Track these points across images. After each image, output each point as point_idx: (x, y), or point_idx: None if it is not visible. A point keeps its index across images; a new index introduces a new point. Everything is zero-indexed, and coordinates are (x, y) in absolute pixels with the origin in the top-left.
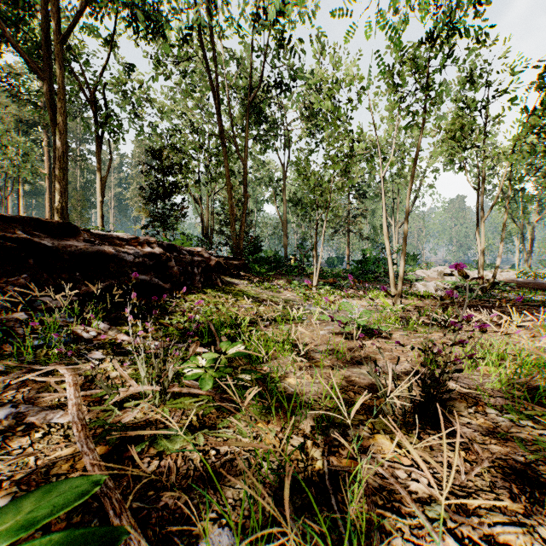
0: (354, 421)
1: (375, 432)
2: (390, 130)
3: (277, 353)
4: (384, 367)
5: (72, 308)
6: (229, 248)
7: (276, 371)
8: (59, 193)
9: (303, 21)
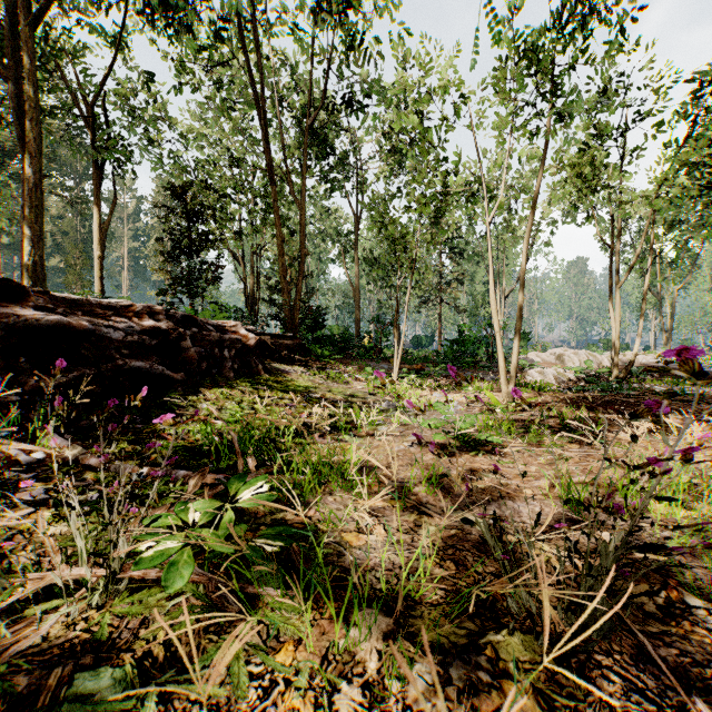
0: (459, 637)
1: (502, 673)
2: (499, 159)
3: (333, 485)
4: (500, 508)
5: (8, 414)
6: (280, 323)
7: (328, 521)
8: (30, 242)
9: (380, 17)
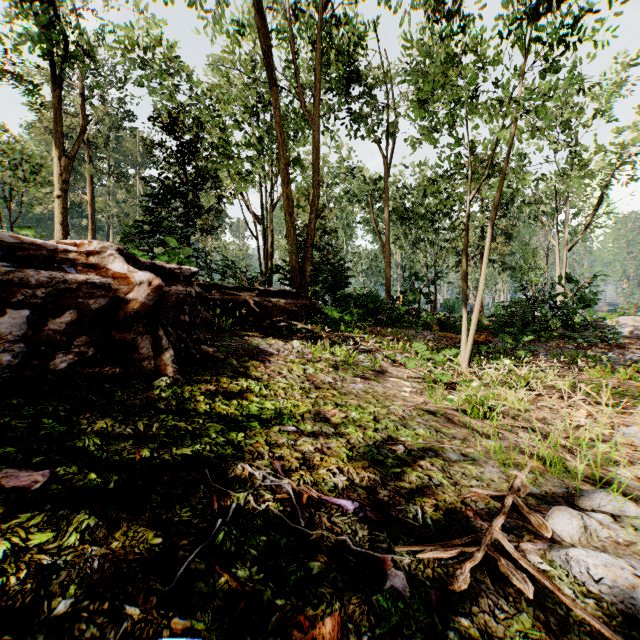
0: None
1: None
2: None
3: None
4: None
5: None
6: (285, 277)
7: None
8: None
9: None
